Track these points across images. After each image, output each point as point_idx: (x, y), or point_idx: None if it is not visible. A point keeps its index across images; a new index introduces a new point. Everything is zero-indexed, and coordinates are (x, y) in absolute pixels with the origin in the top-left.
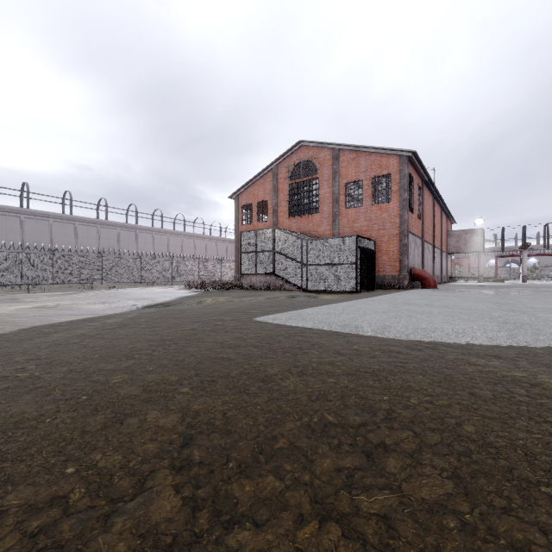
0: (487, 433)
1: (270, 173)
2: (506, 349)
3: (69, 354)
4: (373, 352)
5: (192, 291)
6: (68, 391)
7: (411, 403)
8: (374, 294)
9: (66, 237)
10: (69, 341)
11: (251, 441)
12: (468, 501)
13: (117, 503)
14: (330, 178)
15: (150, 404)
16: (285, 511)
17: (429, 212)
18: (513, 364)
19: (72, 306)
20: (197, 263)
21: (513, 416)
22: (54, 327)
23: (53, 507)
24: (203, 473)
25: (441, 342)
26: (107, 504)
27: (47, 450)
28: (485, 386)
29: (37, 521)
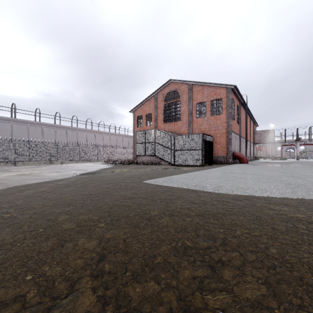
0: (284, 254)
1: (153, 98)
2: (291, 200)
3: (34, 203)
4: (213, 202)
5: (108, 165)
6: (32, 225)
7: (237, 234)
8: (212, 167)
9: (37, 134)
10: (35, 195)
11: (140, 258)
12: (276, 300)
13: (56, 300)
14: (187, 100)
15: (80, 234)
16: (160, 306)
17: (243, 120)
18: (296, 209)
19: (39, 174)
20: (111, 149)
21: (299, 242)
22: (27, 186)
23: (15, 303)
24: (110, 280)
25: (252, 196)
26: (50, 300)
27: (15, 264)
28: (280, 223)
29: (5, 312)
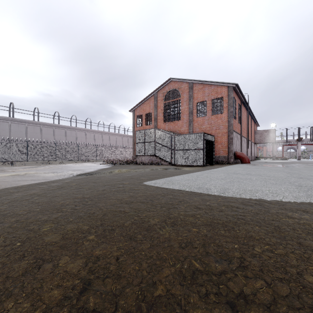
0: None
1: (153, 97)
2: (309, 205)
3: (20, 208)
4: (220, 207)
5: (107, 165)
6: (9, 238)
7: (256, 251)
8: (214, 167)
9: (35, 134)
10: (23, 199)
11: (136, 287)
12: None
13: None
14: (188, 99)
15: (64, 250)
16: None
17: (244, 119)
18: None
19: (34, 174)
20: (110, 149)
21: None
22: (18, 188)
23: None
24: None
25: (263, 200)
26: None
27: None
28: (307, 237)
29: None
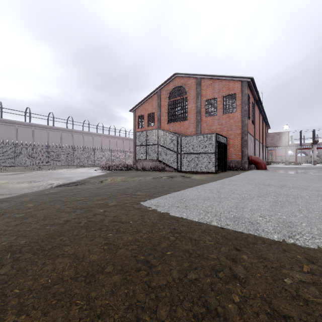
0: None
1: (155, 95)
2: None
3: None
4: None
5: (102, 172)
6: None
7: None
8: (229, 174)
9: (27, 136)
10: None
11: None
12: None
13: None
14: (195, 97)
15: None
16: None
17: (257, 120)
18: None
19: (2, 185)
20: (110, 153)
21: None
22: None
23: None
24: None
25: None
26: None
27: None
28: None
29: None
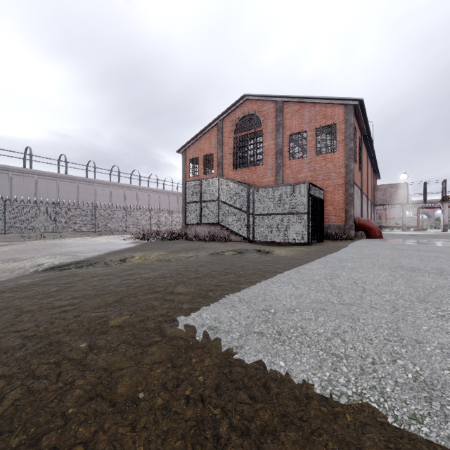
0: None
1: (215, 128)
2: None
3: None
4: None
5: (133, 242)
6: None
7: None
8: (331, 247)
9: (26, 189)
10: None
11: None
12: None
13: None
14: (274, 130)
15: None
16: None
17: (364, 166)
18: None
19: None
20: (149, 214)
21: None
22: None
23: None
24: None
25: None
26: None
27: None
28: None
29: None
